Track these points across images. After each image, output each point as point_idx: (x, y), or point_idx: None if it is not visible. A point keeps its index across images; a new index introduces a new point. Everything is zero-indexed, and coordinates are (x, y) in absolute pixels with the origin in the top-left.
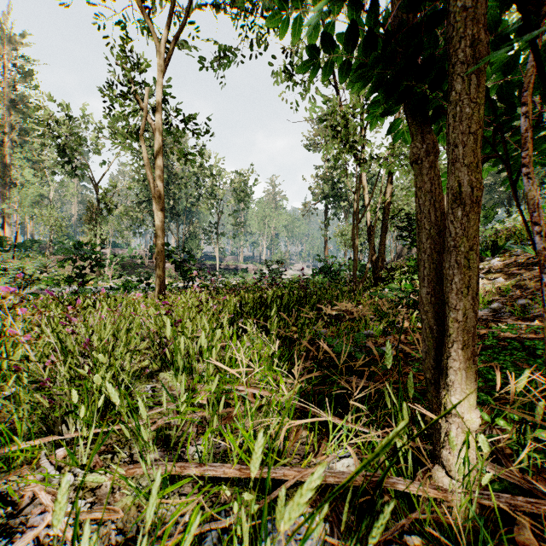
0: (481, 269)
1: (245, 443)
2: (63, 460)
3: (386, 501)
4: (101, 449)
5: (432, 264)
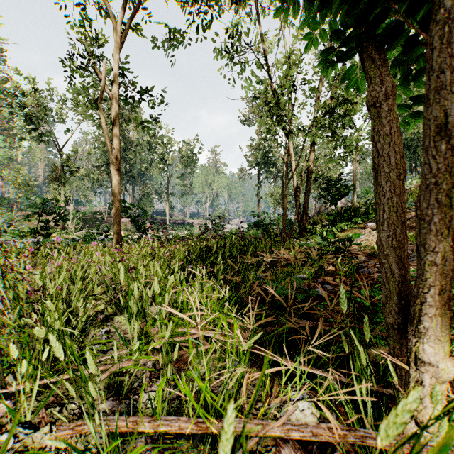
0: None
1: (202, 396)
2: (6, 415)
3: (347, 449)
4: (50, 400)
5: (391, 208)
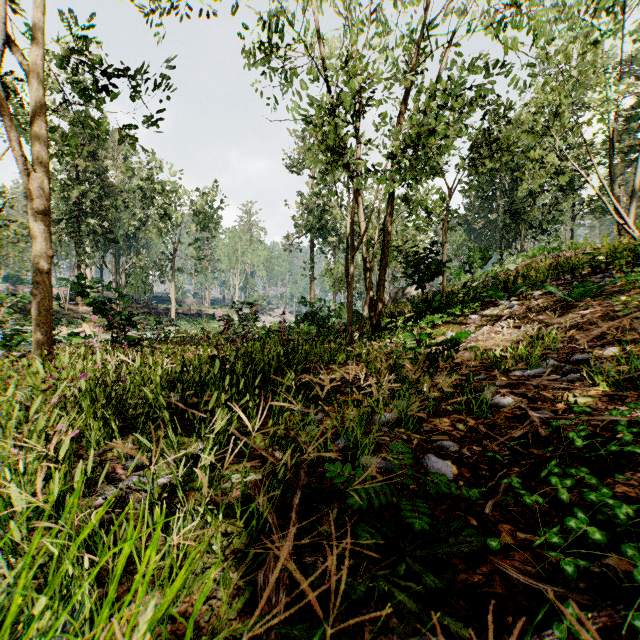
0: (499, 314)
1: None
2: None
3: None
4: None
5: None
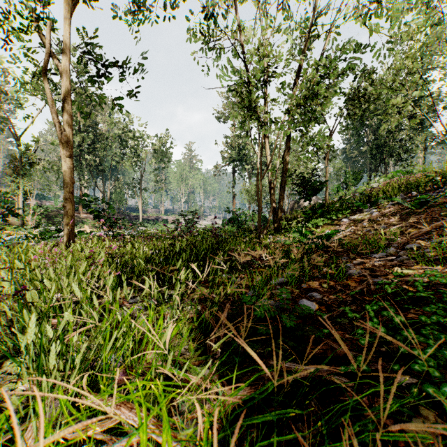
0: (363, 218)
1: None
2: None
3: None
4: None
5: None
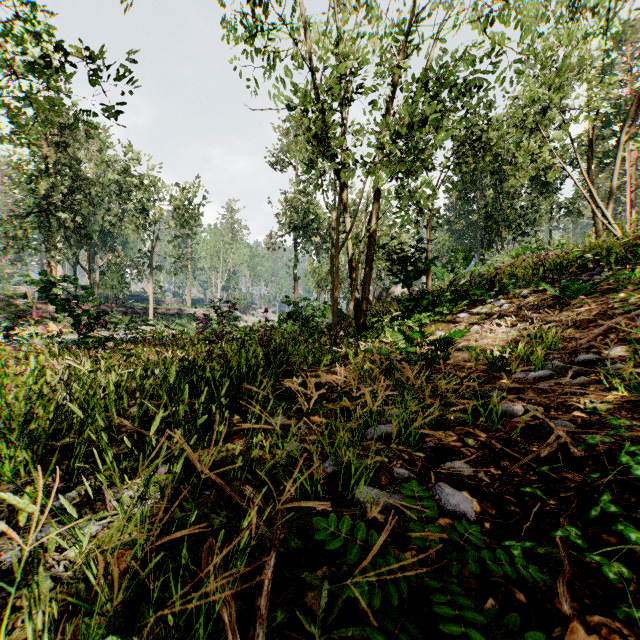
0: (489, 312)
1: None
2: None
3: None
4: None
5: None
